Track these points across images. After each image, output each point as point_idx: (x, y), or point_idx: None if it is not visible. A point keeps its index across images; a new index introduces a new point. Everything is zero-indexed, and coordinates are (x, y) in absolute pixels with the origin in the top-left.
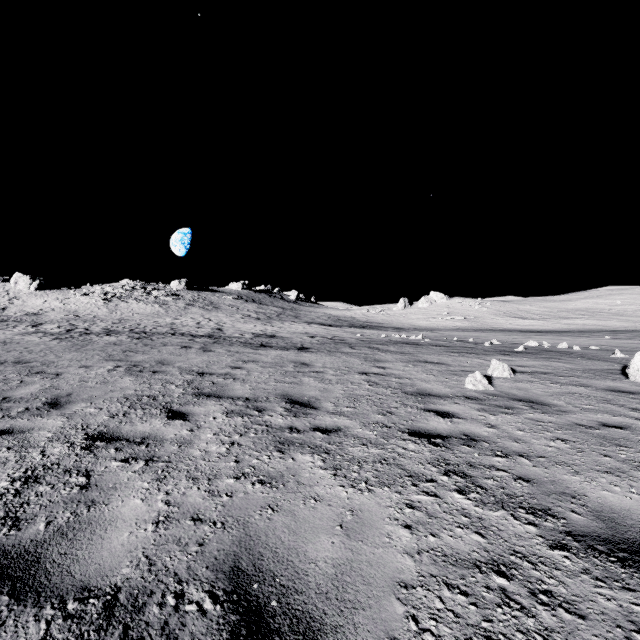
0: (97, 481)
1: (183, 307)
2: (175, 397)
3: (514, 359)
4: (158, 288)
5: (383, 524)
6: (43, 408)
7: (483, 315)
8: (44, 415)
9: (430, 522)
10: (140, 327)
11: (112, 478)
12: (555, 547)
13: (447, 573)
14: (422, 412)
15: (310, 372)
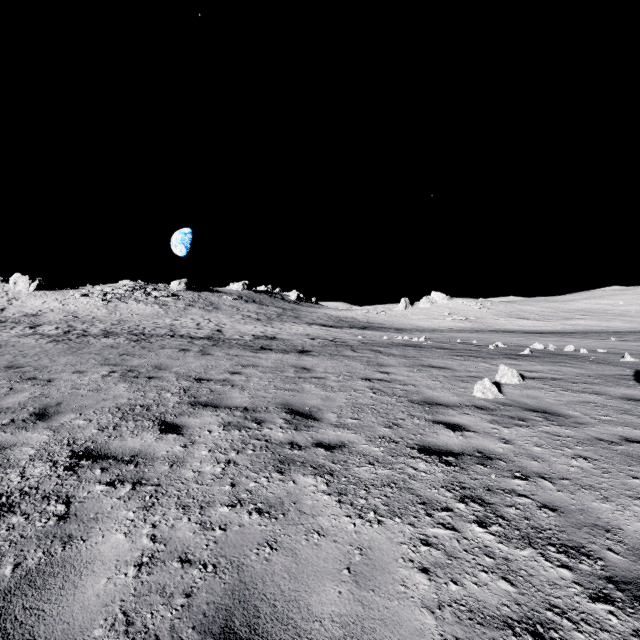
0: (77, 510)
1: (183, 308)
2: (170, 407)
3: (521, 363)
4: (158, 288)
5: (396, 567)
6: (29, 420)
7: (485, 316)
8: (29, 428)
9: (450, 564)
10: (139, 328)
11: (94, 506)
12: (596, 599)
13: (475, 636)
14: (431, 424)
15: (311, 378)
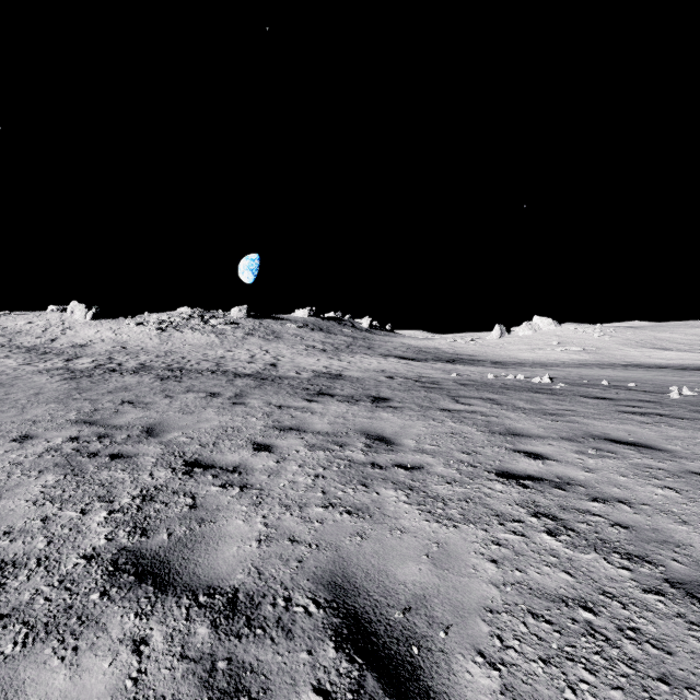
0: None
1: (241, 337)
2: (56, 577)
3: None
4: (217, 316)
5: None
6: None
7: (608, 345)
8: None
9: None
10: (182, 362)
11: None
12: None
13: None
14: None
15: (396, 467)
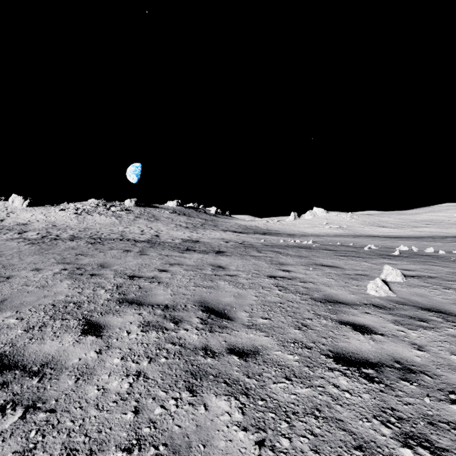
0: None
1: (133, 219)
2: (99, 304)
3: (396, 263)
4: (115, 205)
5: None
6: None
7: (353, 225)
8: None
9: None
10: (98, 234)
11: None
12: None
13: None
14: (338, 325)
15: (225, 275)
